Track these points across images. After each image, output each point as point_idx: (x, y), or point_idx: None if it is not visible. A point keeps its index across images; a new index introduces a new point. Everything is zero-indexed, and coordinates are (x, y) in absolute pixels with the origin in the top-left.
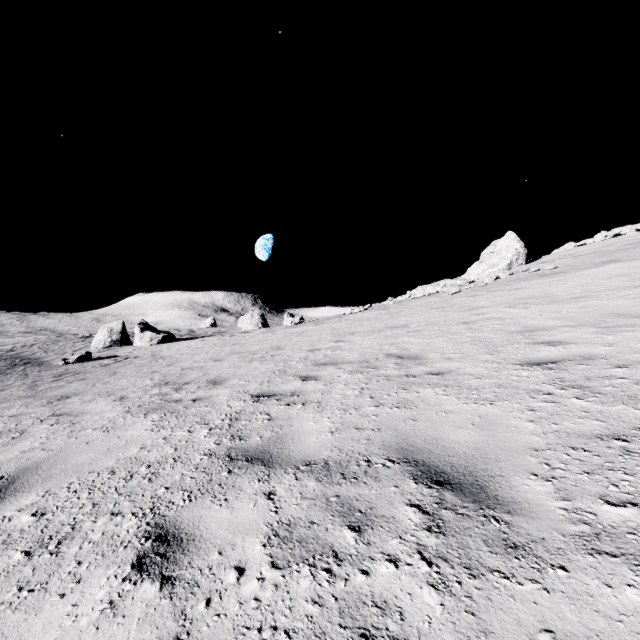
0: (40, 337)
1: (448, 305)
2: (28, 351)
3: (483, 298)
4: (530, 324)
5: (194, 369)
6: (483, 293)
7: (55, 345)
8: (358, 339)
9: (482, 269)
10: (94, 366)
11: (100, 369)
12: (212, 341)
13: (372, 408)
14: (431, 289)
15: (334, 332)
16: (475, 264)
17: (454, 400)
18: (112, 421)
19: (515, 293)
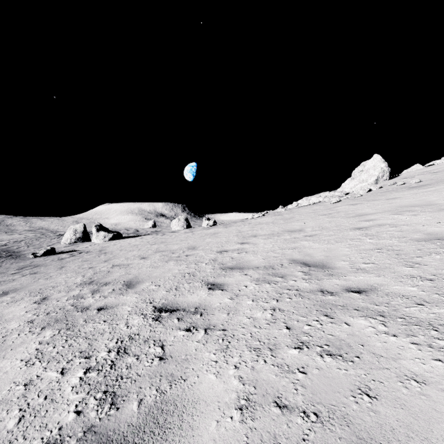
0: (29, 235)
1: (334, 212)
2: (16, 245)
3: (364, 206)
4: (433, 231)
5: (121, 267)
6: (362, 202)
7: (37, 241)
8: (260, 242)
9: (354, 184)
10: (53, 260)
11: (55, 263)
12: (147, 239)
13: (293, 352)
14: (315, 199)
15: (239, 234)
16: (348, 180)
17: (413, 349)
18: (5, 337)
19: (394, 202)
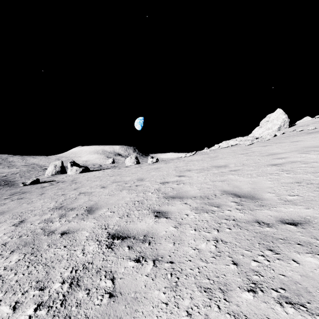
0: (23, 169)
1: (249, 152)
2: (13, 176)
3: (274, 147)
4: None
5: (85, 194)
6: (271, 144)
7: (28, 173)
8: (194, 175)
9: (262, 131)
10: (37, 187)
11: (38, 190)
12: (107, 172)
13: (248, 296)
14: (232, 142)
15: (177, 169)
16: (257, 128)
17: None
18: None
19: (298, 144)
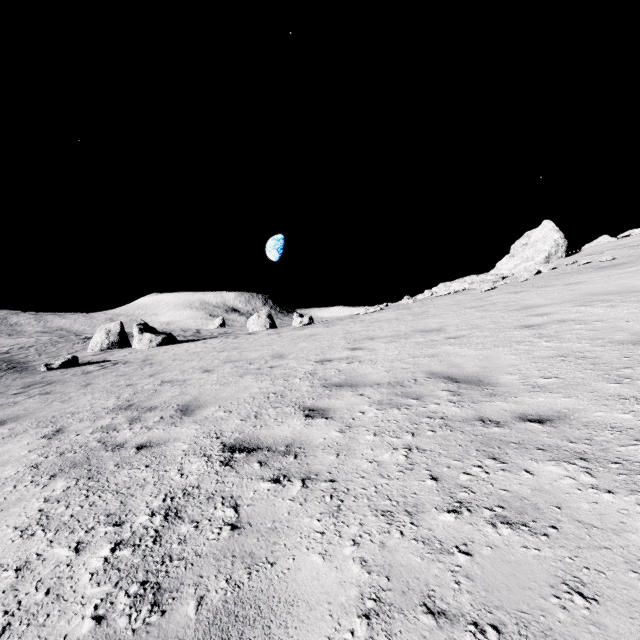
0: (42, 338)
1: (487, 303)
2: (23, 353)
3: (533, 295)
4: None
5: (174, 384)
6: (528, 289)
7: (53, 347)
8: (380, 347)
9: (514, 263)
10: (74, 374)
11: (77, 378)
12: (213, 344)
13: (447, 518)
14: (457, 286)
15: (348, 336)
16: (505, 258)
17: None
18: None
19: (577, 288)
